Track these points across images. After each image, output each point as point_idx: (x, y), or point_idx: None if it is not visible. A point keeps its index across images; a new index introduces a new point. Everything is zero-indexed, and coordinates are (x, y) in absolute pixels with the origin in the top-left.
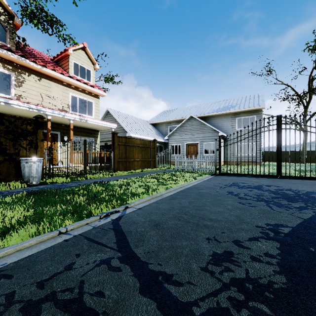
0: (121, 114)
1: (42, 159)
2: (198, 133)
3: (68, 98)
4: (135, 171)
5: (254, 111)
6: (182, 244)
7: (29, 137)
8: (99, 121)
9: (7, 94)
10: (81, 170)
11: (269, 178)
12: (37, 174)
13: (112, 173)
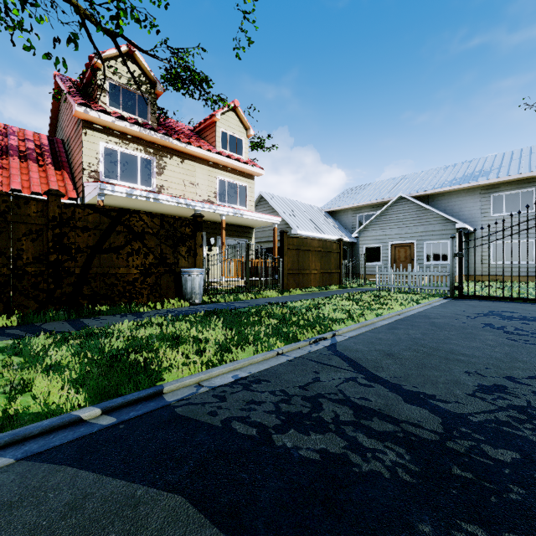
0: (281, 199)
1: (204, 271)
2: (414, 225)
3: (215, 184)
4: (312, 289)
5: (531, 179)
6: (433, 374)
7: (188, 242)
8: (258, 215)
9: (148, 186)
10: (236, 286)
11: None
12: (199, 289)
13: (281, 291)
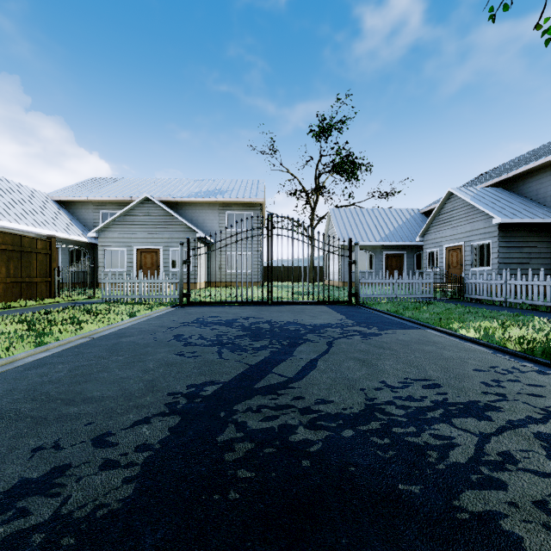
0: None
1: None
2: (161, 230)
3: None
4: None
5: (251, 204)
6: None
7: None
8: None
9: None
10: None
11: (258, 306)
12: None
13: None
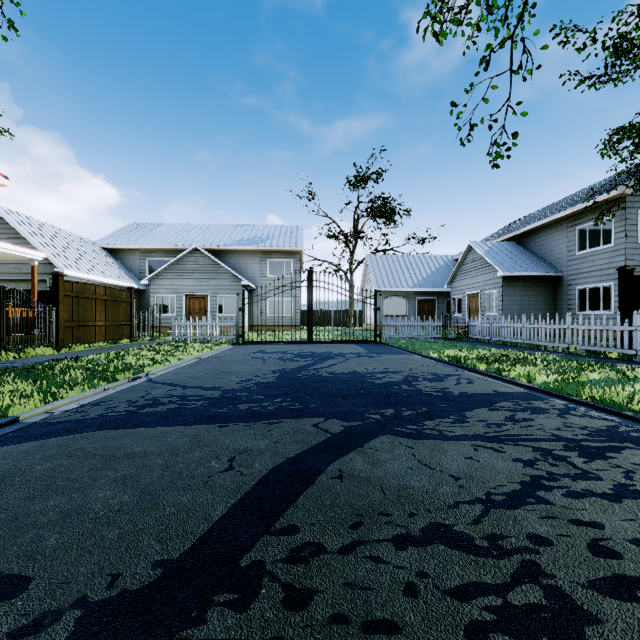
0: (31, 221)
1: None
2: (209, 278)
3: None
4: (98, 344)
5: (291, 252)
6: (220, 380)
7: None
8: (7, 245)
9: None
10: None
11: (300, 344)
12: None
13: (56, 347)
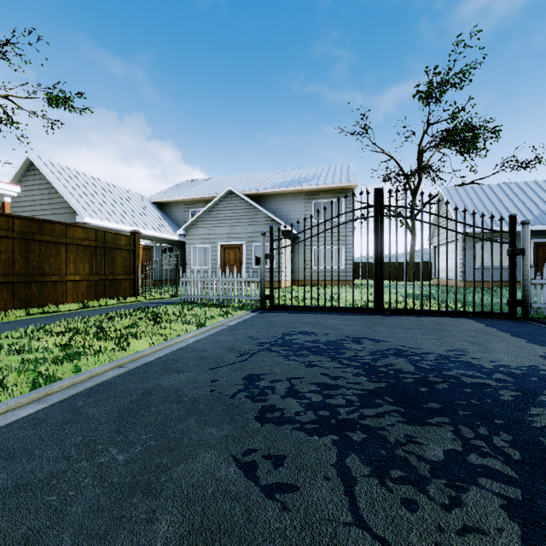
0: (72, 173)
1: None
2: (244, 225)
3: None
4: (55, 309)
5: (341, 190)
6: None
7: None
8: None
9: None
10: None
11: (362, 315)
12: None
13: None
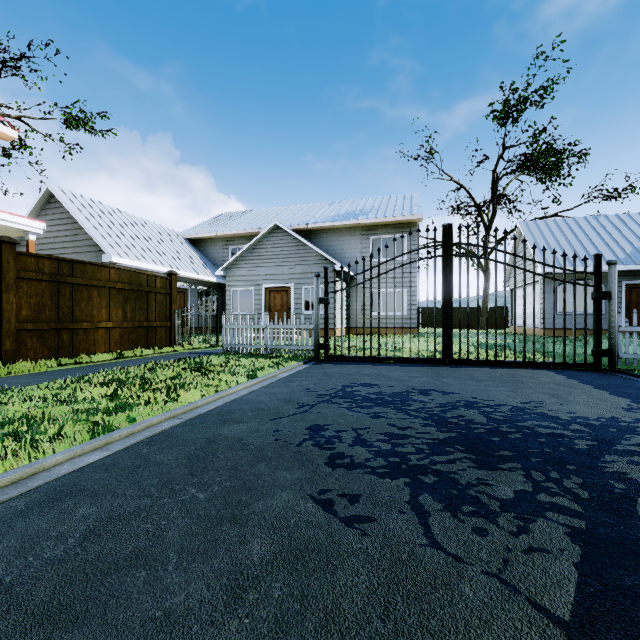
0: (96, 205)
1: None
2: (292, 264)
3: None
4: (88, 359)
5: (403, 225)
6: None
7: None
8: None
9: None
10: None
11: (429, 366)
12: None
13: None
